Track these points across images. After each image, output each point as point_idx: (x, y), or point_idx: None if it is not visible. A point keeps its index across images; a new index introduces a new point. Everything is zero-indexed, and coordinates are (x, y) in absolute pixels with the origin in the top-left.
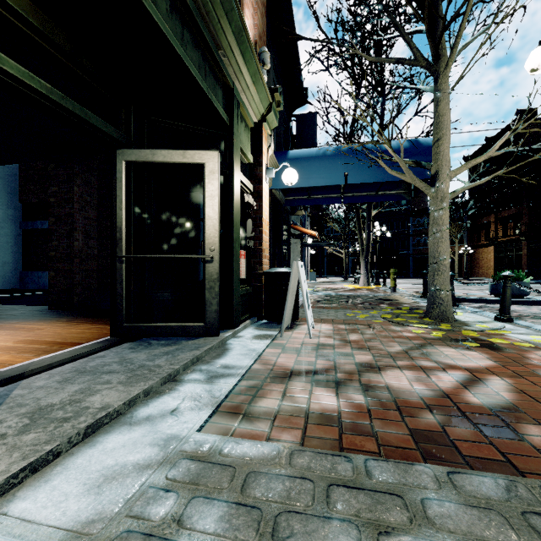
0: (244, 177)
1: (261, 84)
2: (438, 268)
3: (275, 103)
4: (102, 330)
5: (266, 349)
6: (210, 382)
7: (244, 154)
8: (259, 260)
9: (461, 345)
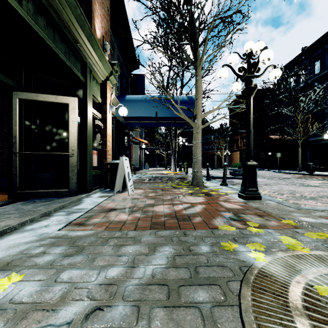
0: (95, 111)
1: (105, 61)
2: (196, 161)
3: (114, 71)
4: (2, 197)
5: (104, 201)
6: (68, 215)
7: (95, 97)
8: (105, 156)
9: (197, 195)
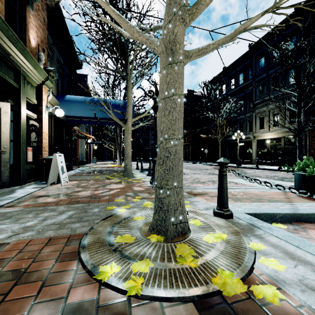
0: (30, 112)
1: (40, 69)
2: (127, 156)
3: (50, 76)
4: None
5: (36, 191)
6: (0, 201)
7: (30, 100)
8: (41, 152)
9: (122, 183)
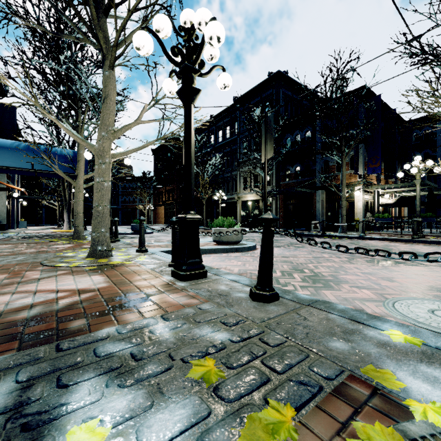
0: None
1: None
2: (77, 217)
3: None
4: None
5: None
6: None
7: None
8: None
9: (70, 244)
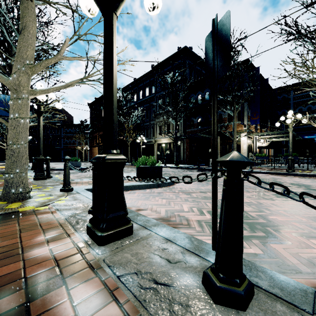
0: None
1: None
2: None
3: None
4: None
5: None
6: None
7: None
8: None
9: (0, 181)
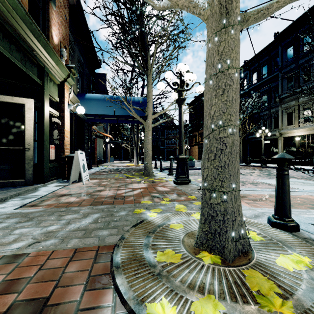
0: (52, 109)
1: (62, 65)
2: (147, 154)
3: (72, 73)
4: None
5: (59, 189)
6: (23, 200)
7: (53, 97)
8: (63, 150)
9: (143, 183)
